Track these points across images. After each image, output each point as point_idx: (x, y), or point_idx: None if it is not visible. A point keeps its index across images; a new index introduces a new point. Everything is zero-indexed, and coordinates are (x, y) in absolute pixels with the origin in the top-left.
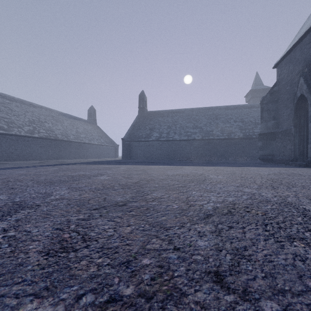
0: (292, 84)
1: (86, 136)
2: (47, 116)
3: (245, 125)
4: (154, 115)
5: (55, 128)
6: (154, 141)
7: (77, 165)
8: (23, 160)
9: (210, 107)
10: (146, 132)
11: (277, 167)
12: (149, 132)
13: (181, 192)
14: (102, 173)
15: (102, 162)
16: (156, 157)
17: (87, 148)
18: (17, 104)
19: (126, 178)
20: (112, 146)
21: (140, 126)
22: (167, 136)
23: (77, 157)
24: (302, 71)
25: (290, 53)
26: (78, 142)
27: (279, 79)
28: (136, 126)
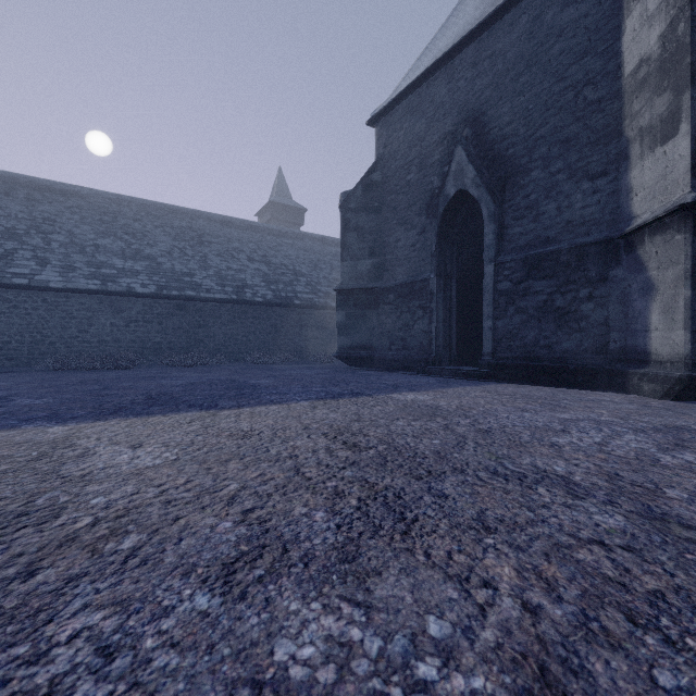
0: (425, 168)
1: None
2: None
3: (274, 271)
4: None
5: None
6: None
7: None
8: None
9: (179, 208)
10: None
11: (460, 388)
12: None
13: None
14: None
15: None
16: None
17: None
18: None
19: None
20: None
21: None
22: (2, 267)
23: None
24: (456, 136)
25: (417, 88)
26: None
27: (384, 154)
28: None
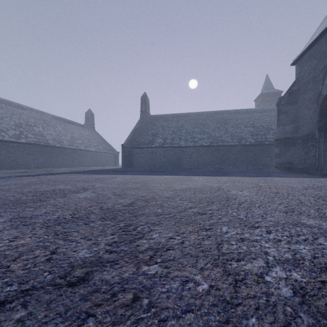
0: (316, 82)
1: (82, 142)
2: (38, 120)
3: (256, 130)
4: (157, 120)
5: (46, 132)
6: (158, 148)
7: (64, 176)
8: (6, 168)
9: (218, 111)
10: (149, 138)
11: (303, 178)
12: (152, 138)
13: (202, 229)
14: (88, 187)
15: (98, 171)
16: (159, 165)
17: (83, 156)
18: (2, 105)
19: (117, 195)
20: (112, 153)
21: (142, 131)
22: (172, 142)
23: (72, 165)
24: None
25: (312, 46)
26: (73, 149)
27: (298, 77)
28: (138, 131)
